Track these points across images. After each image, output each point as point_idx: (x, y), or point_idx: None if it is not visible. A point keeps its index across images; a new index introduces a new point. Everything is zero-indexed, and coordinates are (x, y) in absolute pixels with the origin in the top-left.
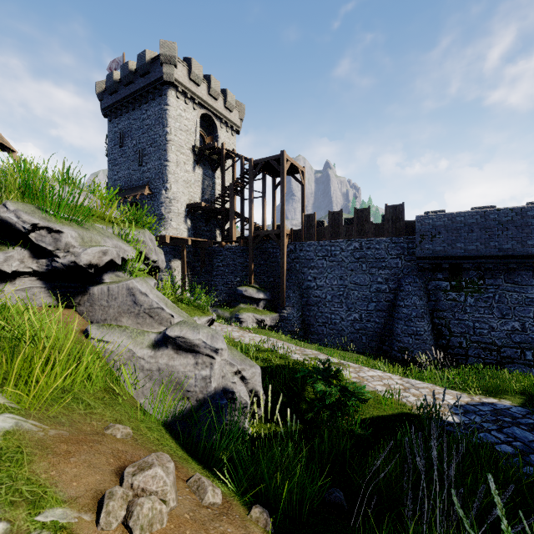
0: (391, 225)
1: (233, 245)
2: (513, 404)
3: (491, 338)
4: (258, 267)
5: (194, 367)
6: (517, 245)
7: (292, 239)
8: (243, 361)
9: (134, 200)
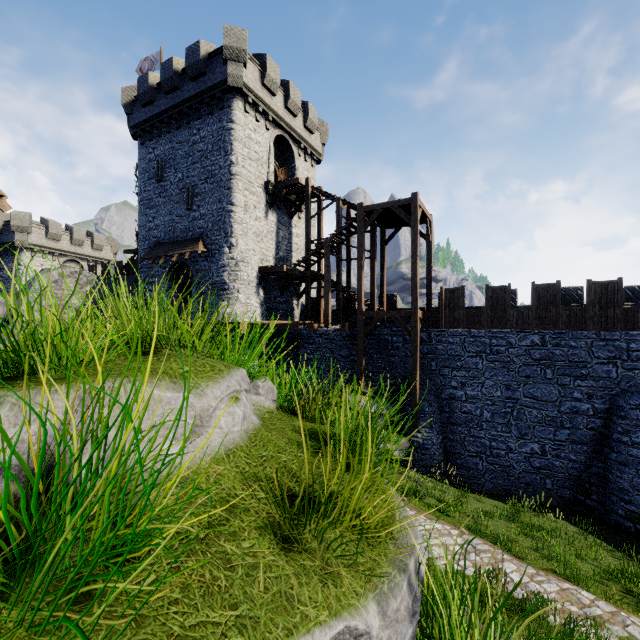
0: (599, 312)
1: (329, 329)
2: None
3: None
4: (369, 363)
5: None
6: None
7: (424, 323)
8: None
9: (180, 260)
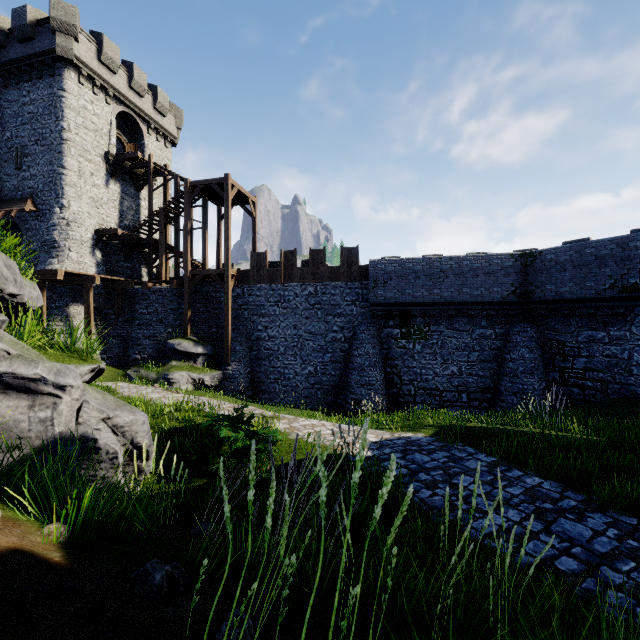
0: (347, 269)
1: (163, 287)
2: (425, 435)
3: (435, 383)
4: (196, 315)
5: (29, 409)
6: (455, 293)
7: (239, 281)
8: (119, 407)
9: (8, 218)
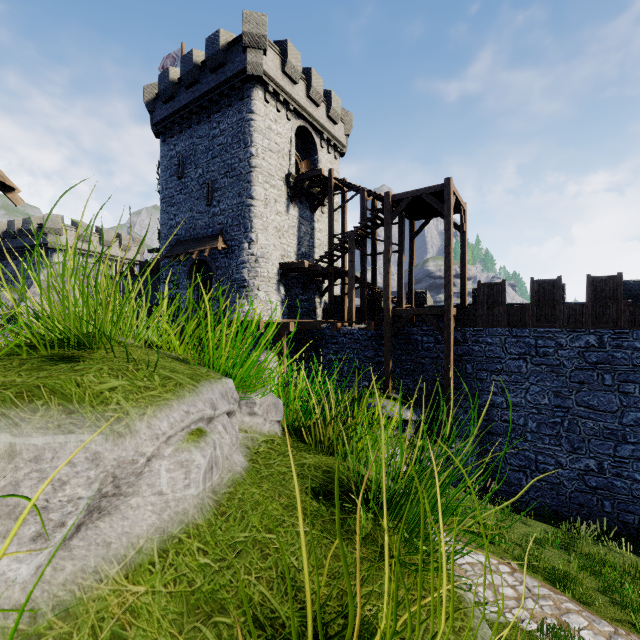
0: None
1: (354, 328)
2: None
3: None
4: (397, 364)
5: None
6: None
7: (459, 322)
8: None
9: (200, 257)
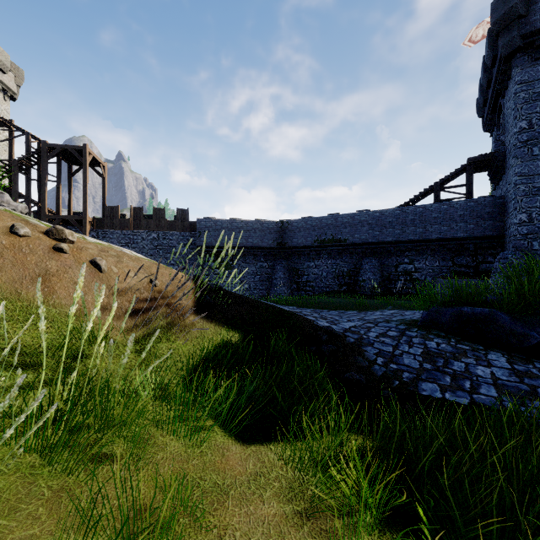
0: (181, 223)
1: None
2: None
3: None
4: None
5: None
6: (247, 241)
7: (95, 226)
8: None
9: None
